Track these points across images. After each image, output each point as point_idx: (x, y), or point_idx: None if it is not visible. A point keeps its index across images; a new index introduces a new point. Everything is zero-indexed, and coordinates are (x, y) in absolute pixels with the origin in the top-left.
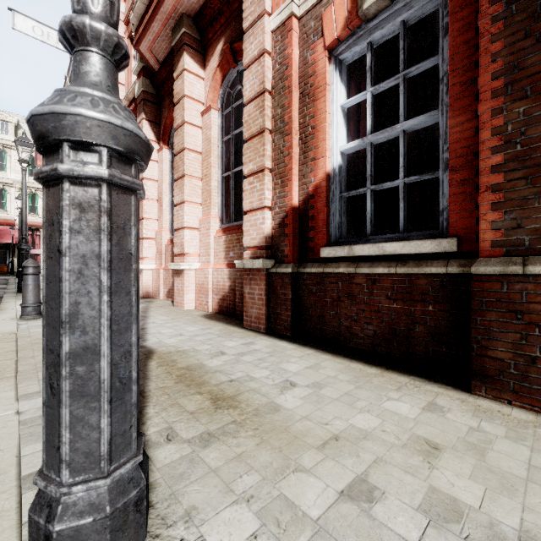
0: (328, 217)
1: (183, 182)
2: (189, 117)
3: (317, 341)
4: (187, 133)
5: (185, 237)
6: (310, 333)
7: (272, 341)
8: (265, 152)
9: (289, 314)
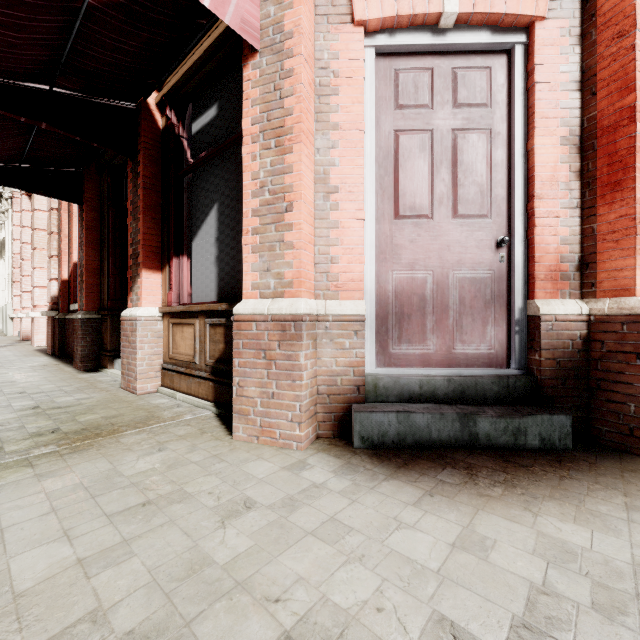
0: (76, 287)
1: (34, 253)
2: (40, 206)
3: (68, 357)
4: (37, 217)
5: (35, 294)
6: (67, 353)
7: (42, 357)
8: (51, 246)
9: (58, 342)
